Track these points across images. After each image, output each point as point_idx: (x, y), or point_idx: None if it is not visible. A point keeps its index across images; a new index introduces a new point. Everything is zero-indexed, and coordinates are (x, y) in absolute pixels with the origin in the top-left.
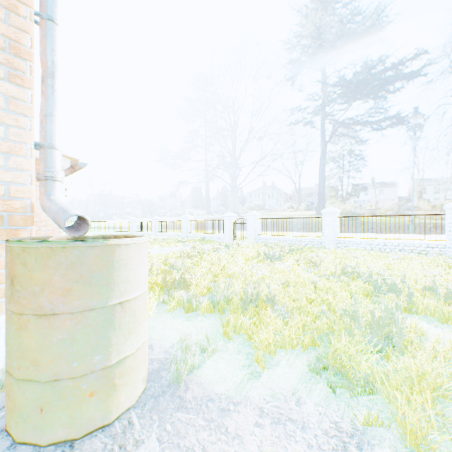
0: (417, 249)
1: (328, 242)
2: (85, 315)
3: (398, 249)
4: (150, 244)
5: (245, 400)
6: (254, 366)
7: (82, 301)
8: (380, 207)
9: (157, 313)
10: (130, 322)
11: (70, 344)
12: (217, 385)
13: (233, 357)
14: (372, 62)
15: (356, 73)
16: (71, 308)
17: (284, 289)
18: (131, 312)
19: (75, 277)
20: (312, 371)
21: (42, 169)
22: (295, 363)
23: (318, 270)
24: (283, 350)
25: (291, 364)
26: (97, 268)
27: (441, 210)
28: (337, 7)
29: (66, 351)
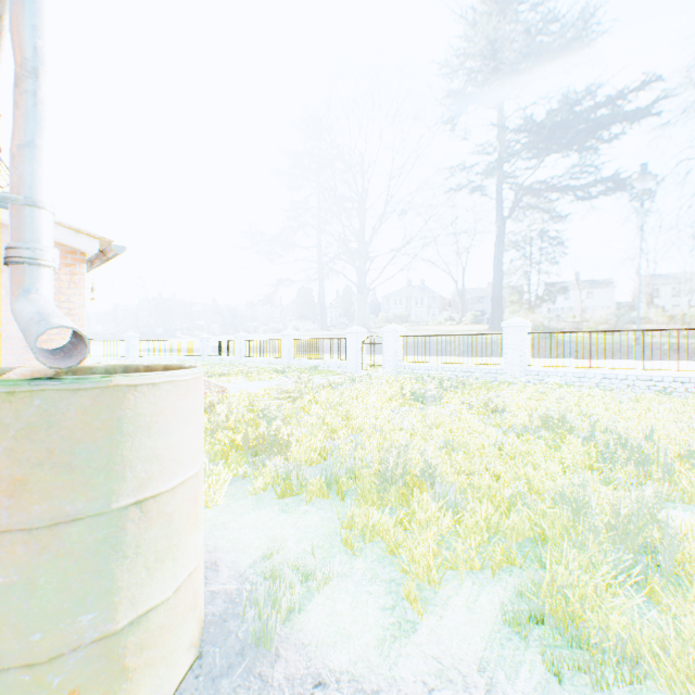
0: (656, 385)
1: (512, 373)
2: (57, 532)
3: (626, 385)
4: (230, 375)
5: (387, 687)
6: (403, 608)
7: (52, 503)
8: (589, 319)
9: (232, 497)
10: (160, 538)
11: (24, 594)
12: (333, 652)
13: (363, 589)
14: (578, 93)
15: (552, 110)
16: (27, 519)
17: (448, 453)
18: (163, 519)
19: (36, 454)
20: (512, 620)
21: (14, 243)
22: (479, 603)
23: (502, 421)
24: (454, 575)
25: (471, 606)
26: (85, 435)
27: (685, 323)
28: (524, 7)
29: (15, 609)
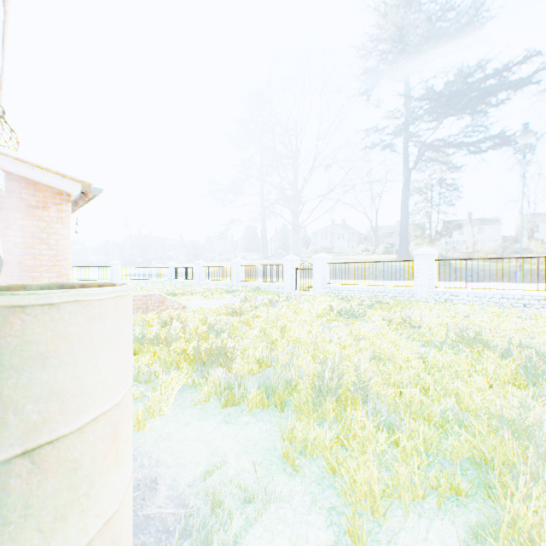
0: None
1: (421, 294)
2: None
3: (522, 304)
4: (190, 295)
5: None
6: None
7: None
8: (482, 249)
9: (180, 406)
10: (60, 492)
11: None
12: None
13: (302, 520)
14: (472, 65)
15: (451, 80)
16: None
17: (375, 365)
18: (65, 467)
19: None
20: None
21: None
22: (429, 543)
23: (419, 335)
24: (398, 503)
25: None
26: None
27: None
28: None
29: None
